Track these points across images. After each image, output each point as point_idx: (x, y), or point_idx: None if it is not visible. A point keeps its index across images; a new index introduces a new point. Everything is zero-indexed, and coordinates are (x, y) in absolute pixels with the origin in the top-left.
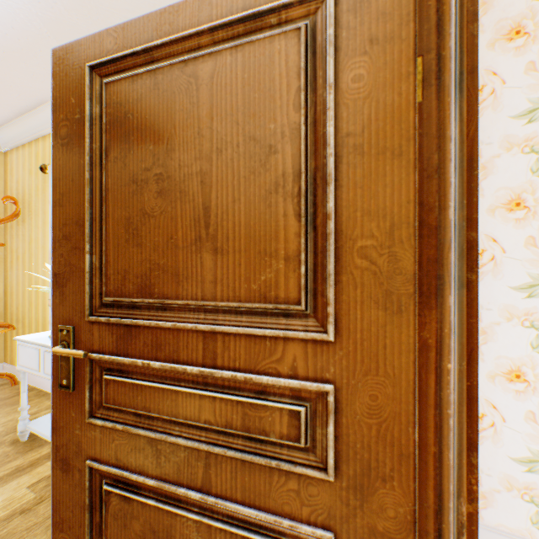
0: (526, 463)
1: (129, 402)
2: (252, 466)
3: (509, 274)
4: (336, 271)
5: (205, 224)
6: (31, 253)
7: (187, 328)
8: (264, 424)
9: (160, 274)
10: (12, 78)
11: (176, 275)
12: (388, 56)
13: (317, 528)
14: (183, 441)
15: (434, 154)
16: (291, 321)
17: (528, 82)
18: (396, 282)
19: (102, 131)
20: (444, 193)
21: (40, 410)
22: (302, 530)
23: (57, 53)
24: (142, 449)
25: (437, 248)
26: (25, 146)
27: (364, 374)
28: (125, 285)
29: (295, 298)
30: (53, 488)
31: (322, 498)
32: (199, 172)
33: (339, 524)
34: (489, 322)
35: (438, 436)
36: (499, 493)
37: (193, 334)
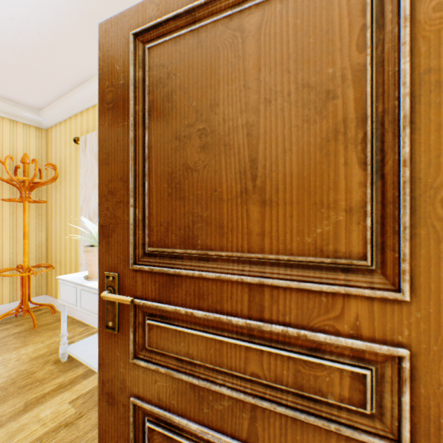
0: None
1: (171, 347)
2: (304, 425)
3: None
4: (411, 224)
5: (251, 176)
6: (66, 208)
7: (232, 279)
8: (319, 383)
9: (203, 226)
10: (53, 68)
11: (219, 227)
12: None
13: None
14: (227, 391)
15: None
16: (351, 276)
17: None
18: None
19: (144, 94)
20: None
21: (74, 335)
22: None
23: (103, 27)
24: (184, 393)
25: None
26: (62, 123)
27: None
28: (167, 236)
29: (358, 252)
30: (99, 418)
31: None
32: (244, 124)
33: None
34: None
35: None
36: None
37: (237, 286)
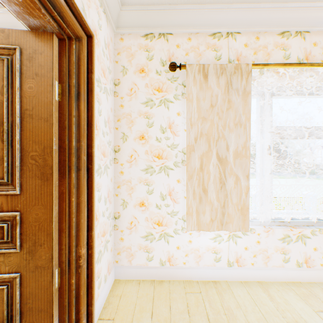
0: (145, 237)
1: None
2: None
3: (140, 165)
4: (22, 165)
5: None
6: None
7: None
8: None
9: None
10: None
11: None
12: (43, 82)
13: (13, 274)
14: None
15: (66, 121)
16: (1, 187)
17: (146, 91)
18: (46, 169)
19: None
20: (72, 136)
21: None
22: (5, 277)
23: None
24: None
25: (69, 156)
26: None
27: (34, 206)
28: None
29: (2, 177)
30: None
31: (16, 260)
32: None
33: (23, 269)
34: (134, 184)
35: (69, 226)
36: (137, 252)
37: None
